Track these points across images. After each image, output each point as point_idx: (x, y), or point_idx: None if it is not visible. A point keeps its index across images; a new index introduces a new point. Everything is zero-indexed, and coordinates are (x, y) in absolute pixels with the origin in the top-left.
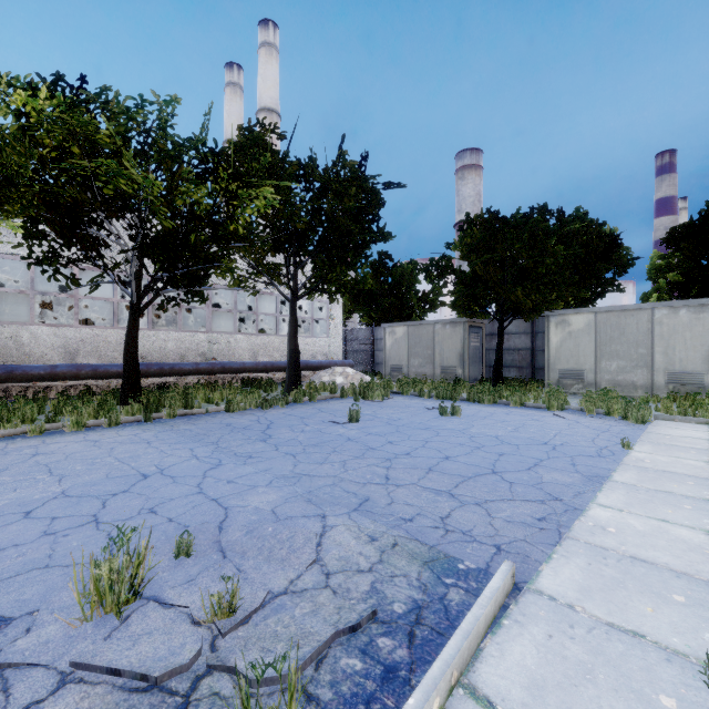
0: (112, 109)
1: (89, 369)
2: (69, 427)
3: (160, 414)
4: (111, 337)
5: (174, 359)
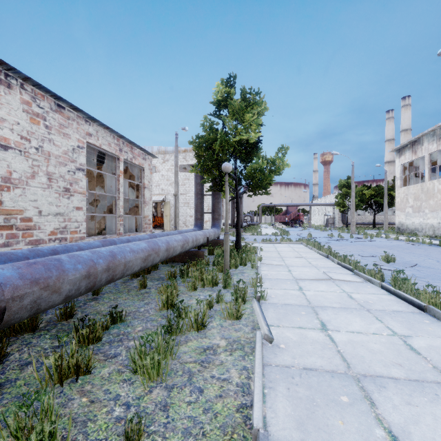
0: (374, 189)
1: (362, 223)
2: (370, 229)
3: (380, 229)
4: (363, 217)
5: (376, 222)
